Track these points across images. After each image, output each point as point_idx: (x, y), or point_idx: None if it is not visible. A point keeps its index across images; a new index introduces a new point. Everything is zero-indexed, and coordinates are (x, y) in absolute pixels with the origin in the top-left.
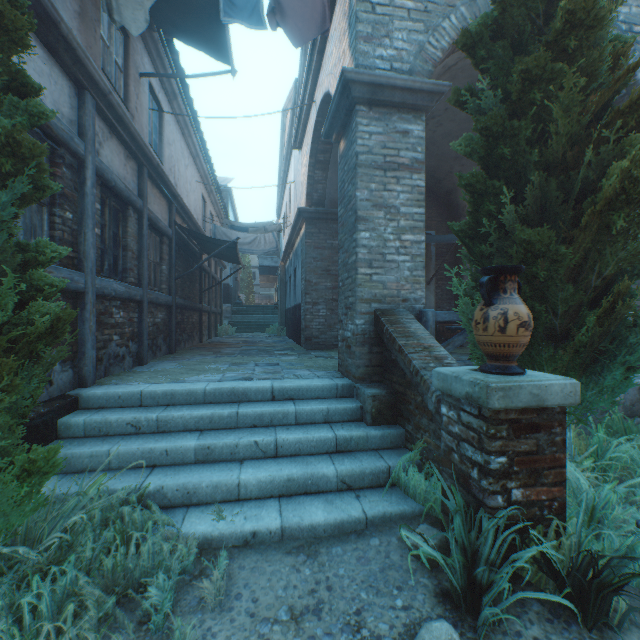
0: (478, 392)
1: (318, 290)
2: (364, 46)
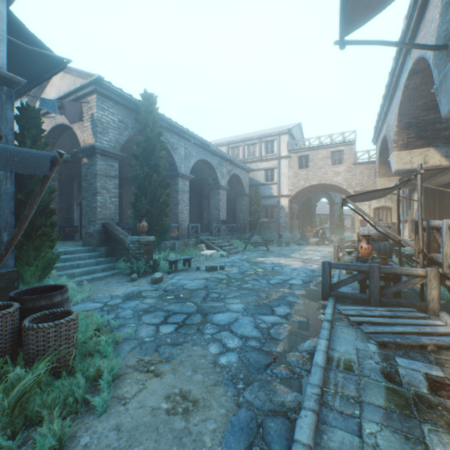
0: (139, 239)
1: None
2: (100, 135)
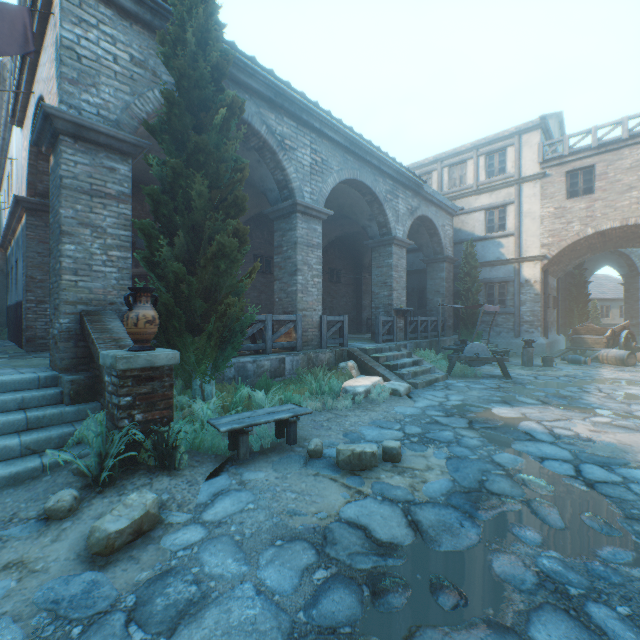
0: (114, 361)
1: (45, 288)
2: (70, 87)
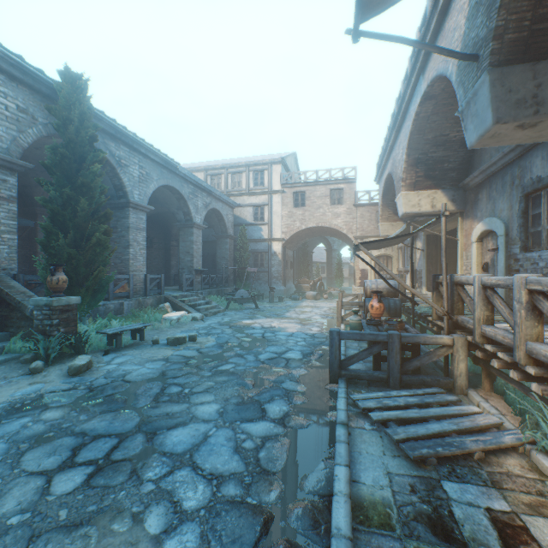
0: (50, 302)
1: None
2: None
